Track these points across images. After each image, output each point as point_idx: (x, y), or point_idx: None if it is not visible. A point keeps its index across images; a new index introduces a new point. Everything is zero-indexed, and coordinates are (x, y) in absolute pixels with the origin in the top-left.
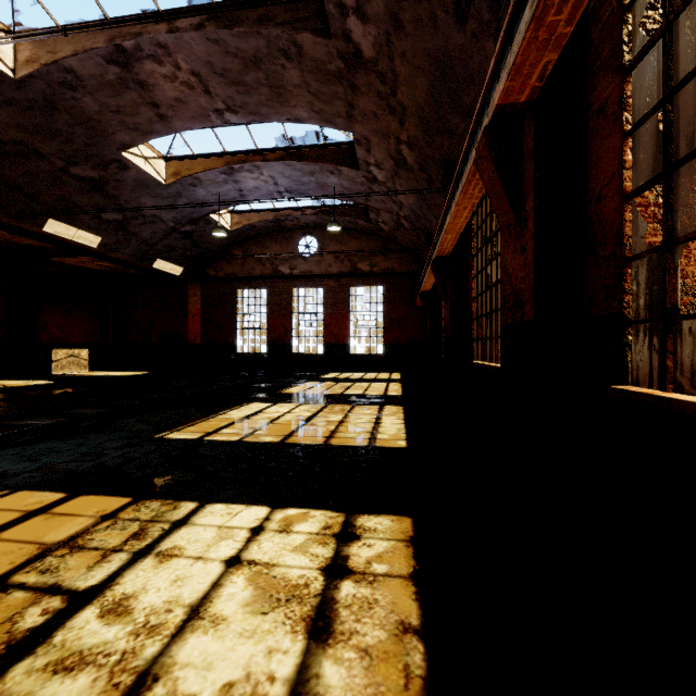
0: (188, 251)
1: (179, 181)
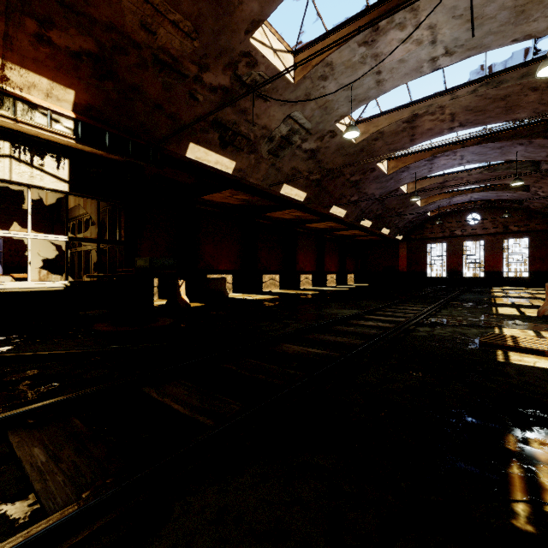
0: (408, 228)
1: (426, 204)
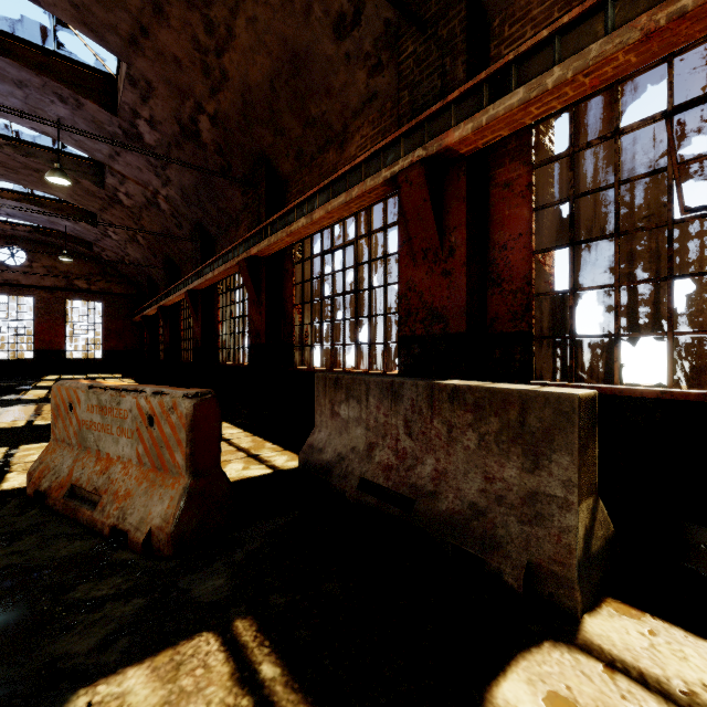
0: None
1: None
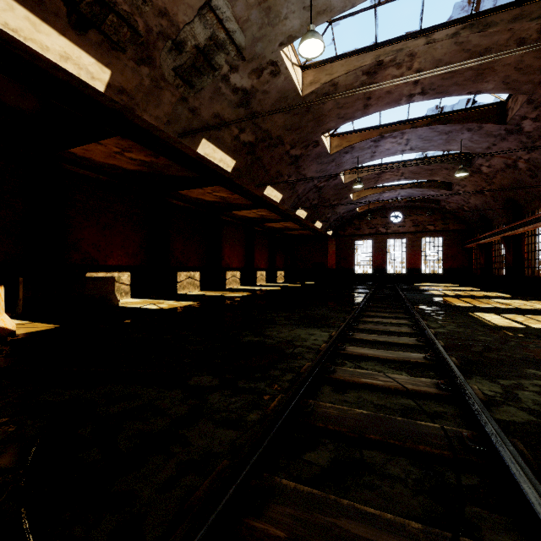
0: (337, 224)
1: (359, 199)
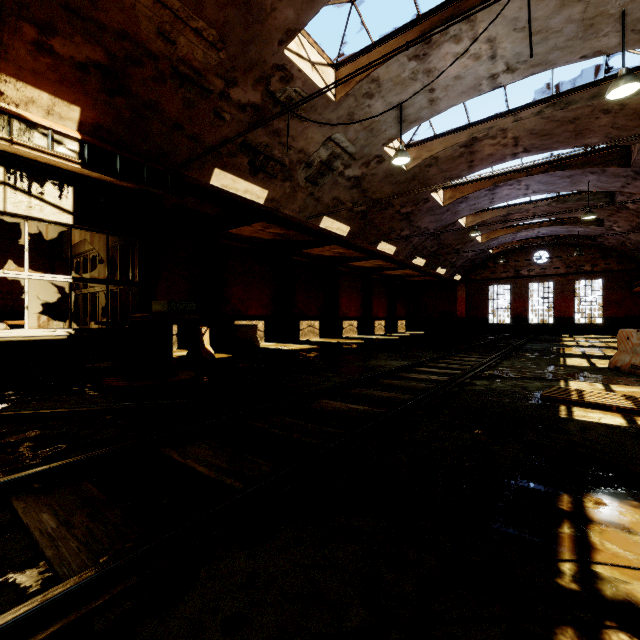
0: (467, 268)
1: (488, 240)
